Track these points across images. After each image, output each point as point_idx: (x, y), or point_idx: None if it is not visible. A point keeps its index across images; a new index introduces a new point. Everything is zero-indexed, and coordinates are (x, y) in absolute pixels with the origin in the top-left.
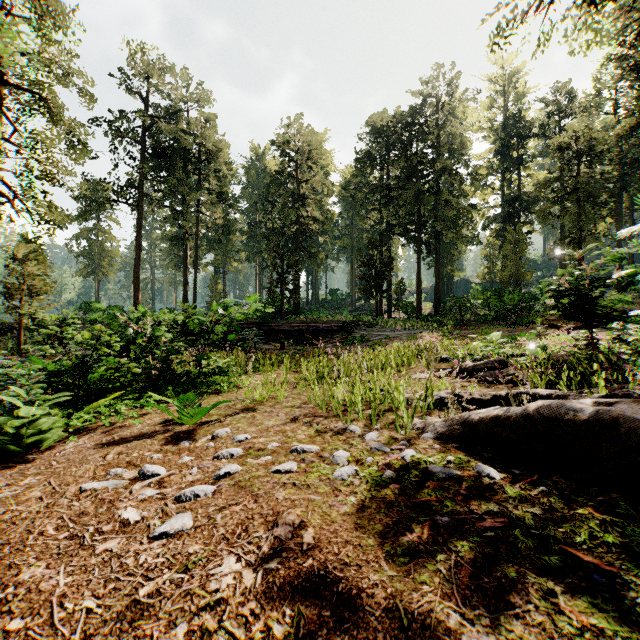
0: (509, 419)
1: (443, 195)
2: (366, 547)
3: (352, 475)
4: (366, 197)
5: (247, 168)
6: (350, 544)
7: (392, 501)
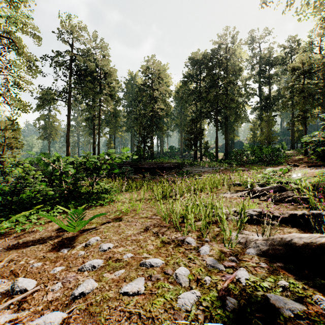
0: None
1: (230, 95)
2: None
3: (195, 303)
4: (188, 97)
5: (126, 83)
6: None
7: None
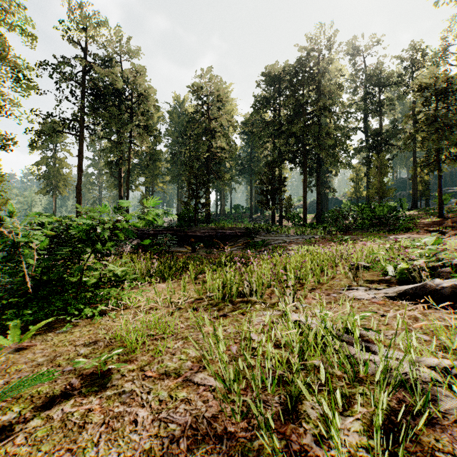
0: None
1: (324, 128)
2: None
3: None
4: (262, 131)
5: (170, 112)
6: None
7: None
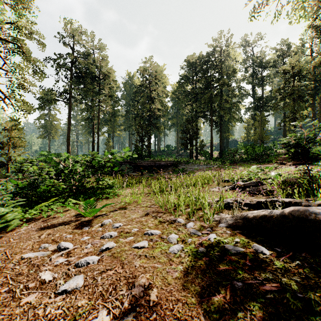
0: (272, 217)
1: (224, 96)
2: (190, 304)
3: (180, 250)
4: (184, 98)
5: (124, 83)
6: (180, 301)
7: (205, 269)
